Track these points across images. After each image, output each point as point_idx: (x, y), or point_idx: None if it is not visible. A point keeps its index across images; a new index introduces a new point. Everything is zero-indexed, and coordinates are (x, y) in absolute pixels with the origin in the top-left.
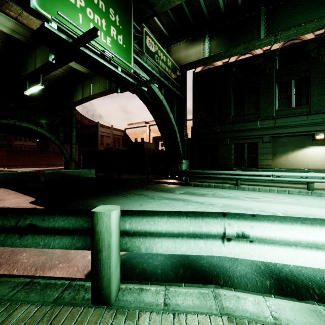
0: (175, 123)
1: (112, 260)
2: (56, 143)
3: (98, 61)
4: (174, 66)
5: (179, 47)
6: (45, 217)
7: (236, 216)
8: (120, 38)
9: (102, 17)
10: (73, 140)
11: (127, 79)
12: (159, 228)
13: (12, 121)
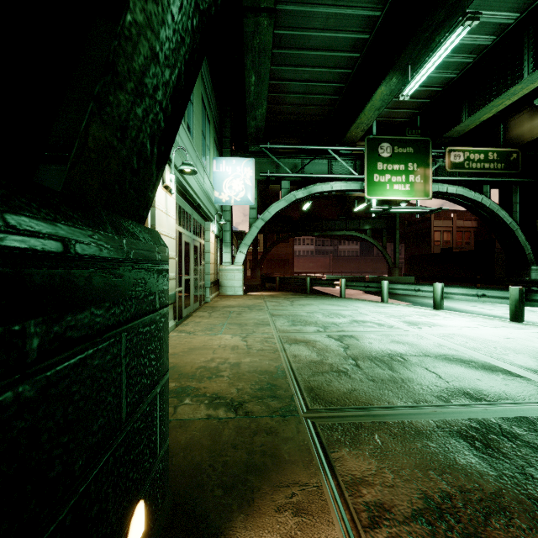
0: (513, 219)
1: (385, 292)
2: (379, 248)
3: (396, 211)
4: (505, 153)
5: (520, 120)
6: (371, 284)
7: (418, 284)
8: (417, 178)
9: (402, 174)
10: (396, 244)
11: (419, 211)
12: (398, 287)
13: (343, 232)
